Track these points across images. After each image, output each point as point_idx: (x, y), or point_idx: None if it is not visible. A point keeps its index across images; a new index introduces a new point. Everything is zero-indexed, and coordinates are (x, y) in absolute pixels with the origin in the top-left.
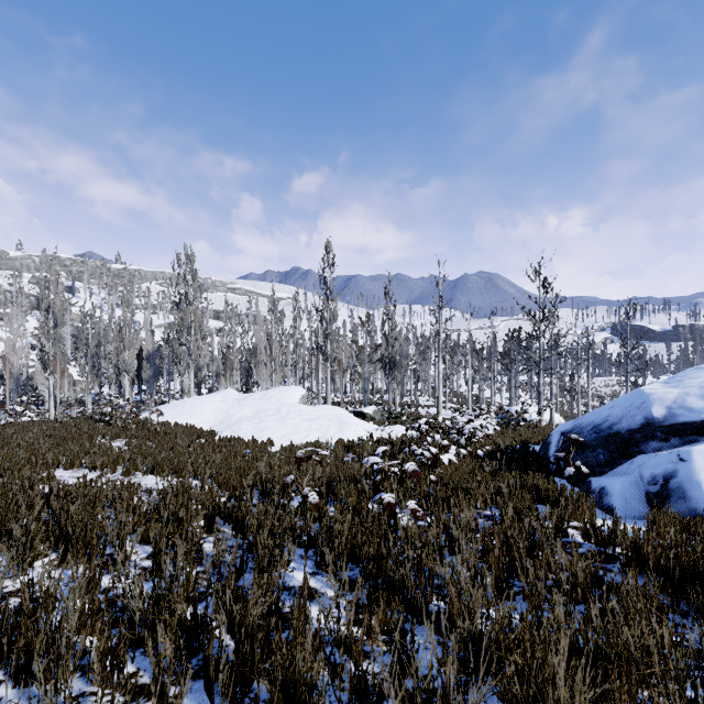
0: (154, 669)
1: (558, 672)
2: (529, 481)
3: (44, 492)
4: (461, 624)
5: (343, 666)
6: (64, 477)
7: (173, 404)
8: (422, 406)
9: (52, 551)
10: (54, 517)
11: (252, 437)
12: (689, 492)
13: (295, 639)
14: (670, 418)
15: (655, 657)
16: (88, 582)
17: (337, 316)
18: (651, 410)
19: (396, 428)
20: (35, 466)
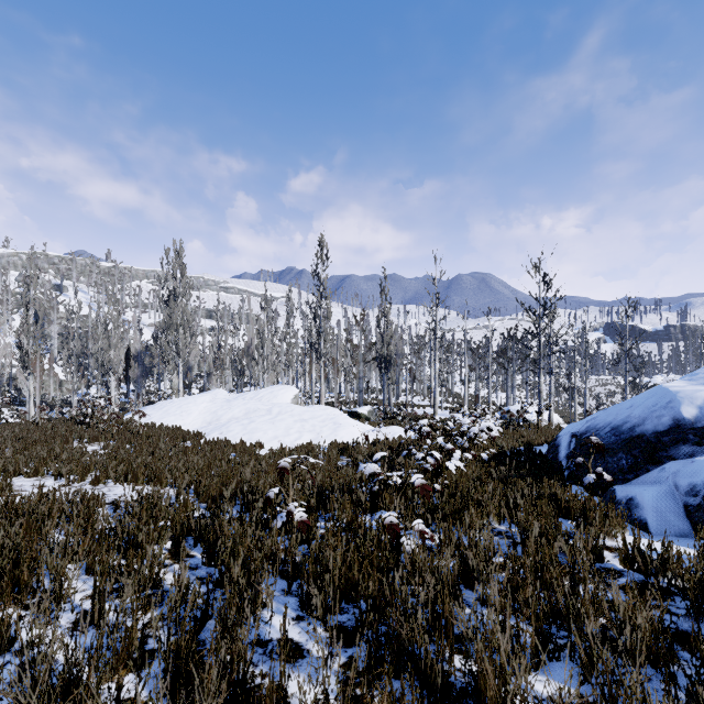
0: None
1: None
2: (546, 490)
3: None
4: None
5: None
6: (24, 487)
7: (160, 404)
8: (418, 406)
9: None
10: None
11: (240, 439)
12: None
13: None
14: (703, 419)
15: None
16: None
17: (331, 313)
18: (680, 410)
19: (392, 429)
20: None
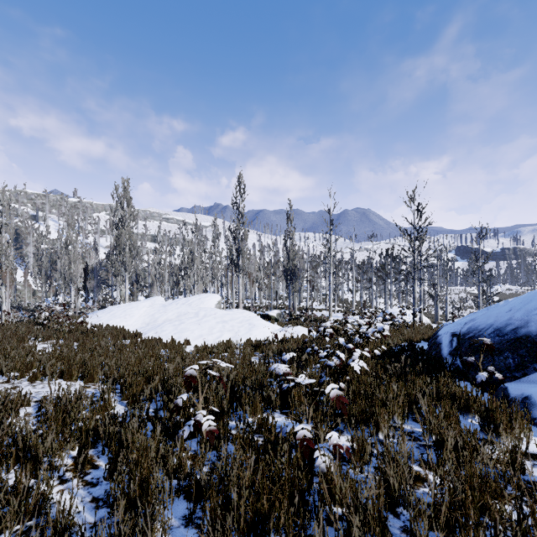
0: None
1: None
2: (445, 389)
3: None
4: None
5: None
6: None
7: (109, 309)
8: (316, 309)
9: None
10: None
11: (171, 338)
12: None
13: None
14: None
15: None
16: None
17: (247, 236)
18: None
19: (297, 328)
20: None
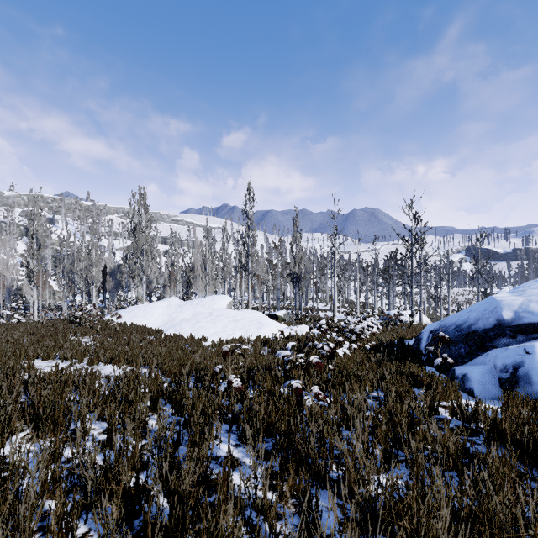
0: (99, 534)
1: (439, 534)
2: (406, 369)
3: (24, 378)
4: (357, 490)
5: (260, 528)
6: (41, 367)
7: (129, 309)
8: (322, 310)
9: (27, 427)
10: (29, 399)
11: (190, 334)
12: (534, 378)
13: (219, 507)
14: (517, 320)
15: (522, 522)
16: (53, 454)
17: (256, 241)
18: (502, 314)
19: (302, 327)
20: (19, 358)
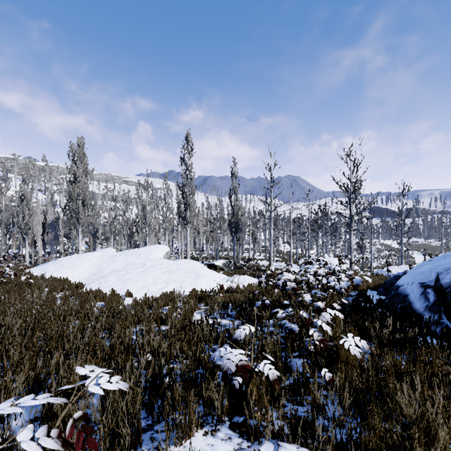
0: None
1: None
2: None
3: None
4: None
5: None
6: None
7: (59, 260)
8: (257, 259)
9: None
10: None
11: (111, 289)
12: None
13: None
14: None
15: None
16: None
17: (194, 191)
18: None
19: (242, 278)
20: None
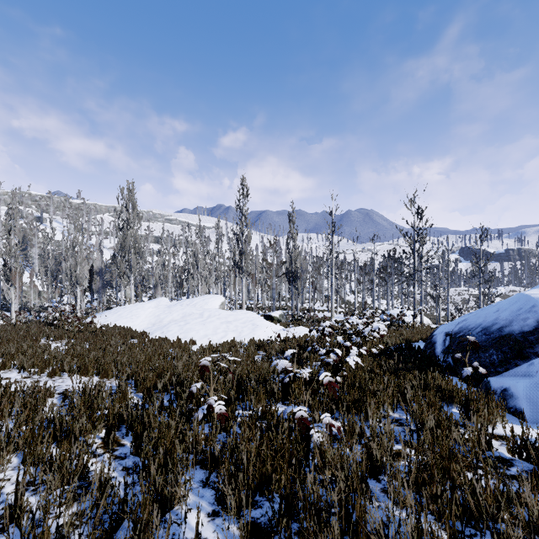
0: None
1: None
2: (432, 382)
3: None
4: None
5: None
6: None
7: (115, 309)
8: (318, 310)
9: None
10: None
11: (177, 337)
12: None
13: None
14: None
15: None
16: None
17: (250, 238)
18: None
19: (299, 329)
20: None
